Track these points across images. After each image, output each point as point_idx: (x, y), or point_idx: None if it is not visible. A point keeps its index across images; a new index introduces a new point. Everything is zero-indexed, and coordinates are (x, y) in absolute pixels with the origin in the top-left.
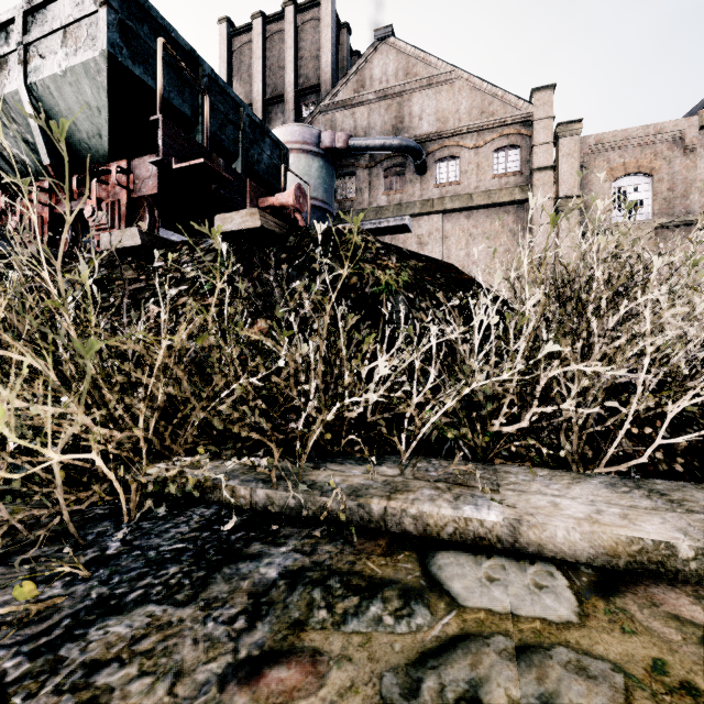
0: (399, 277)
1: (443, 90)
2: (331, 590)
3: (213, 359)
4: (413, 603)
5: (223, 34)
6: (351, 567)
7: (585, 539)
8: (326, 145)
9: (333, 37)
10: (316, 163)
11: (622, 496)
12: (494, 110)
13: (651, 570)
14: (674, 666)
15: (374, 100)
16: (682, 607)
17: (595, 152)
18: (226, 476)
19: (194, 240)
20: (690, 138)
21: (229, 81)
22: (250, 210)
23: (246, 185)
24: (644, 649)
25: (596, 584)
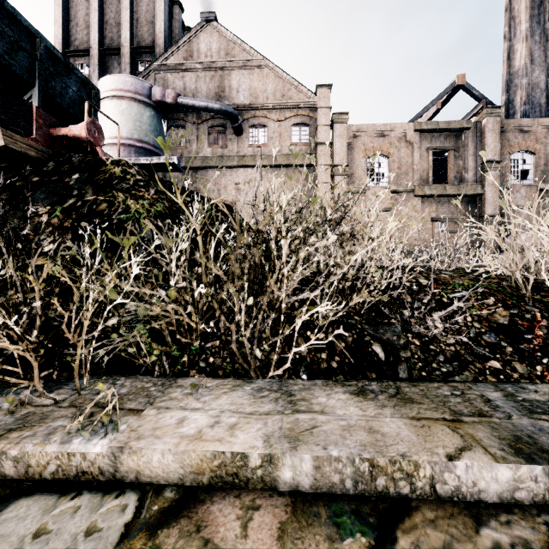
0: (153, 207)
1: (255, 73)
2: None
3: None
4: None
5: None
6: None
7: (177, 460)
8: (157, 98)
9: (166, 10)
10: (147, 112)
11: (254, 402)
12: (291, 95)
13: (229, 482)
14: None
15: (201, 69)
16: (223, 527)
17: (356, 137)
18: None
19: None
20: (409, 136)
21: (64, 24)
22: None
23: (33, 111)
24: None
25: (161, 513)
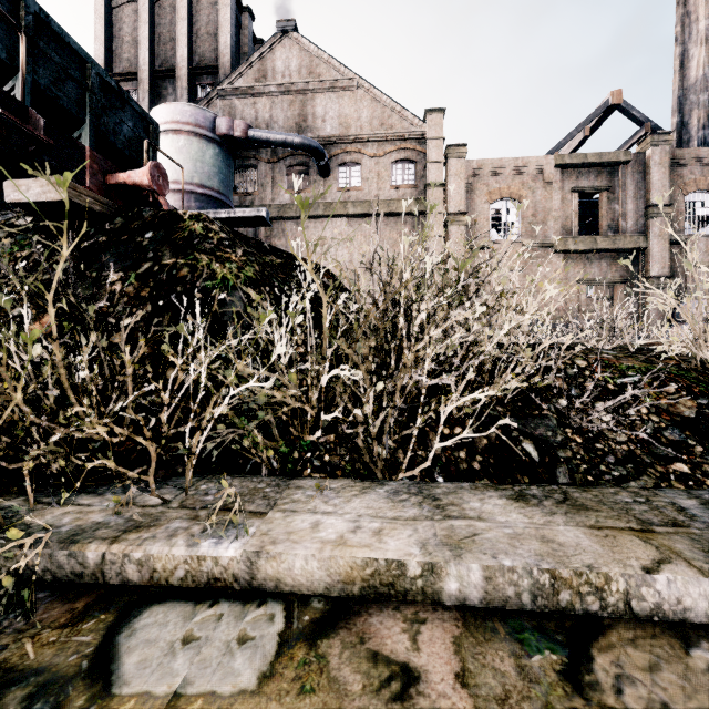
0: (242, 272)
1: (346, 96)
2: None
3: None
4: (36, 706)
5: None
6: None
7: (323, 567)
8: (222, 132)
9: (233, 19)
10: (211, 149)
11: (394, 506)
12: (393, 123)
13: (383, 593)
14: None
15: (277, 93)
16: (389, 639)
17: (477, 175)
18: None
19: None
20: (547, 173)
21: (107, 42)
22: (53, 178)
23: (86, 155)
24: None
25: (315, 623)
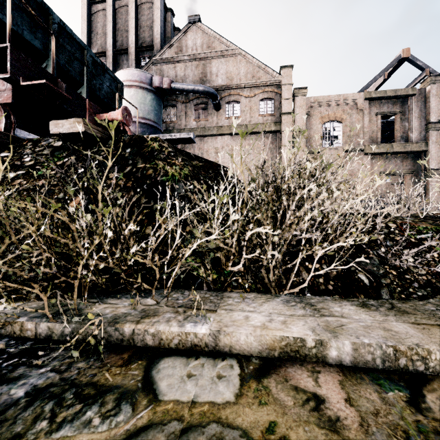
0: (182, 171)
1: (231, 60)
2: (63, 401)
3: (4, 225)
4: (123, 403)
5: (84, 1)
6: (91, 379)
7: (257, 340)
8: (156, 85)
9: (162, 16)
10: (149, 96)
11: (289, 308)
12: (260, 76)
13: (292, 356)
14: (281, 425)
15: (188, 60)
16: (301, 380)
17: (314, 106)
18: (18, 315)
19: (38, 138)
20: (360, 104)
21: (88, 34)
22: (76, 119)
23: (86, 103)
24: (267, 415)
25: (257, 370)
